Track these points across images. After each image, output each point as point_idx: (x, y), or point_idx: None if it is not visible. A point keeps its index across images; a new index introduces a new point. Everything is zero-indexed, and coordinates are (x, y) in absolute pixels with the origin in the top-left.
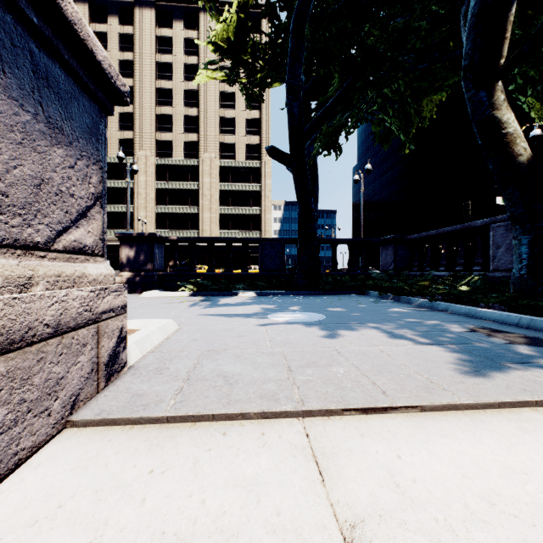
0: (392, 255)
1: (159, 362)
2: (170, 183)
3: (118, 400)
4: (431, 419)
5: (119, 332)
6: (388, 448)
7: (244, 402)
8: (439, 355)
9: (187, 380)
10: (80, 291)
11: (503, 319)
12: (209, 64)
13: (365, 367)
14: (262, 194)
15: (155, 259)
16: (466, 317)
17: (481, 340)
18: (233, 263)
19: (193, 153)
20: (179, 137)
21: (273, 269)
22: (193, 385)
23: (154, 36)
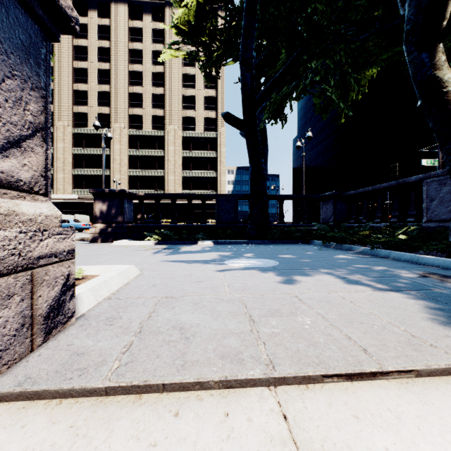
0: (332, 209)
1: (113, 311)
2: (141, 151)
3: (52, 361)
4: (434, 389)
5: (64, 279)
6: (399, 442)
7: (202, 365)
8: (403, 302)
9: (138, 333)
10: (1, 231)
11: (447, 265)
12: (173, 44)
13: (332, 317)
14: (218, 160)
15: (125, 212)
16: (409, 263)
17: (437, 286)
18: (194, 218)
19: (159, 126)
20: (148, 112)
21: (228, 221)
22: (144, 340)
23: (127, 27)
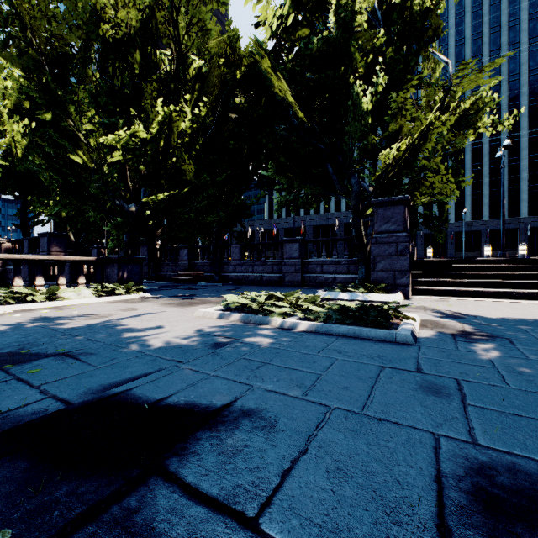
0: None
1: None
2: None
3: None
4: None
5: None
6: None
7: None
8: None
9: None
10: None
11: None
12: None
13: None
14: None
15: None
16: None
17: None
18: None
19: None
20: None
21: None
22: None
23: None
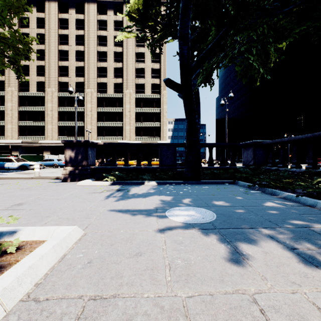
0: (252, 155)
1: None
2: (106, 108)
3: None
4: None
5: None
6: None
7: None
8: None
9: None
10: None
11: None
12: (126, 27)
13: None
14: (161, 114)
15: (89, 157)
16: None
17: None
18: (143, 156)
19: (119, 90)
20: (111, 81)
21: (169, 164)
22: None
23: (96, 20)
